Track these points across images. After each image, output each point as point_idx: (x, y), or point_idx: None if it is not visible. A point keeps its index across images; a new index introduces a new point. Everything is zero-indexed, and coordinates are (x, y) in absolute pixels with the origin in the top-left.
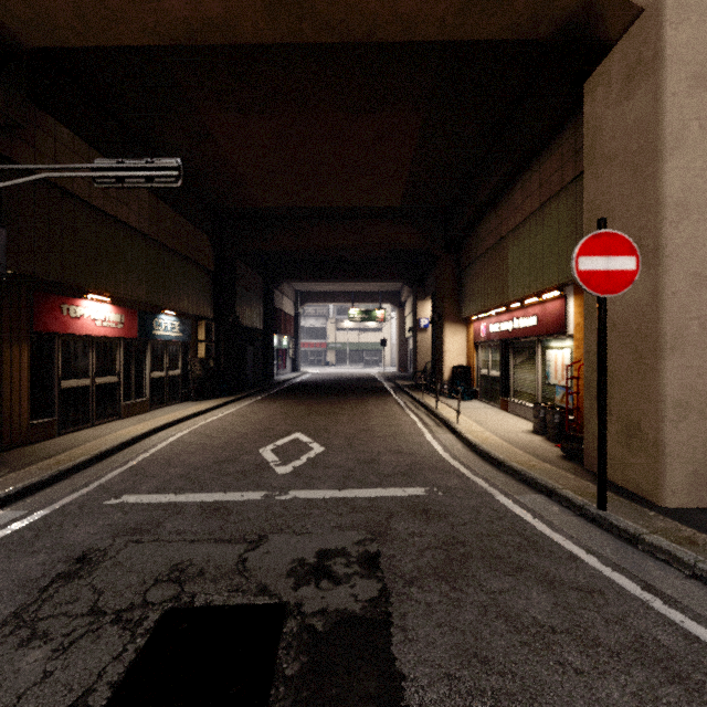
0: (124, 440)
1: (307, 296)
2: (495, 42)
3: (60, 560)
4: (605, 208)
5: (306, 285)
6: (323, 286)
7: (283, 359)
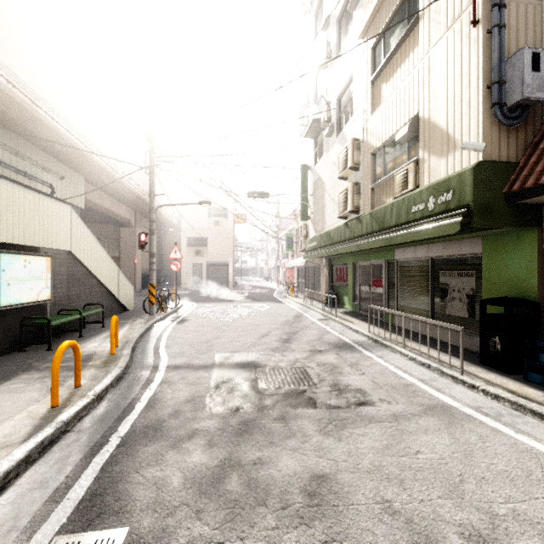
0: None
1: None
2: None
3: None
4: (126, 250)
5: None
6: None
7: None
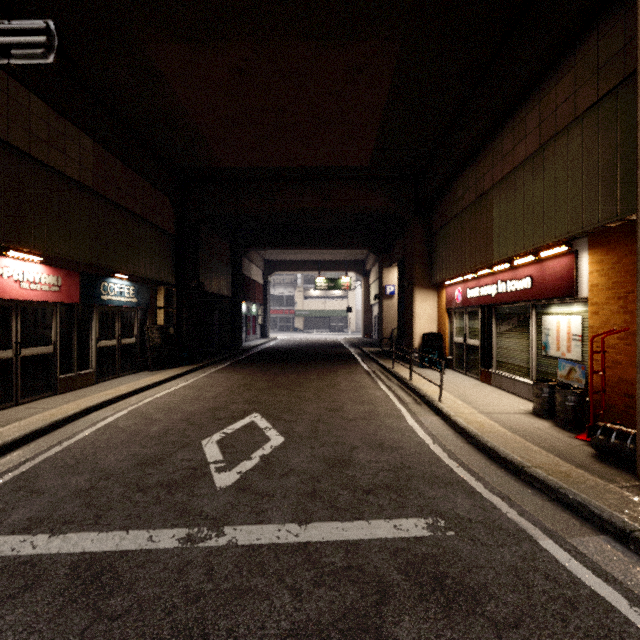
0: (37, 427)
1: (276, 265)
2: None
3: None
4: None
5: (274, 254)
6: (290, 255)
7: (252, 325)
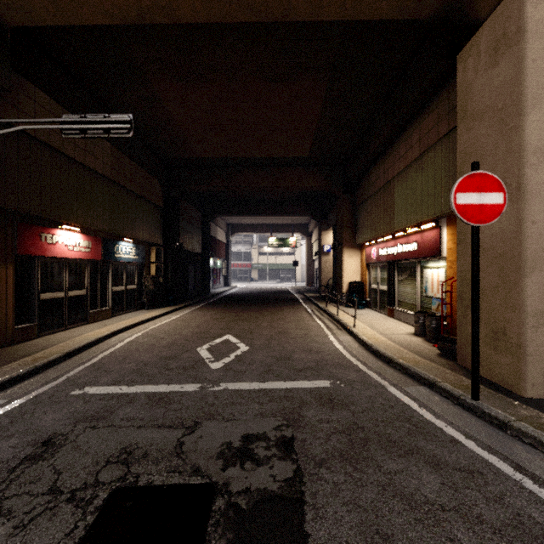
0: (89, 341)
1: (236, 227)
2: (385, 24)
3: (29, 444)
4: (475, 154)
5: (235, 219)
6: (248, 220)
7: (217, 276)
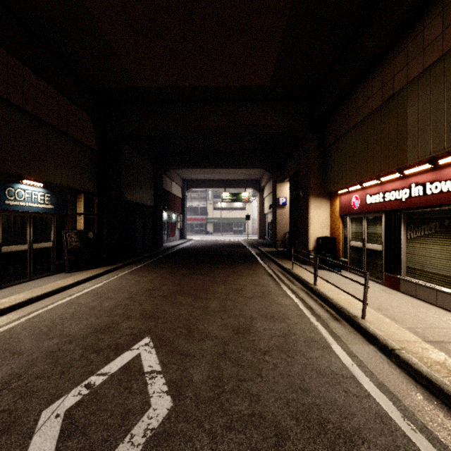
0: None
1: (191, 183)
2: None
3: None
4: None
5: (190, 174)
6: (202, 175)
7: (172, 230)
